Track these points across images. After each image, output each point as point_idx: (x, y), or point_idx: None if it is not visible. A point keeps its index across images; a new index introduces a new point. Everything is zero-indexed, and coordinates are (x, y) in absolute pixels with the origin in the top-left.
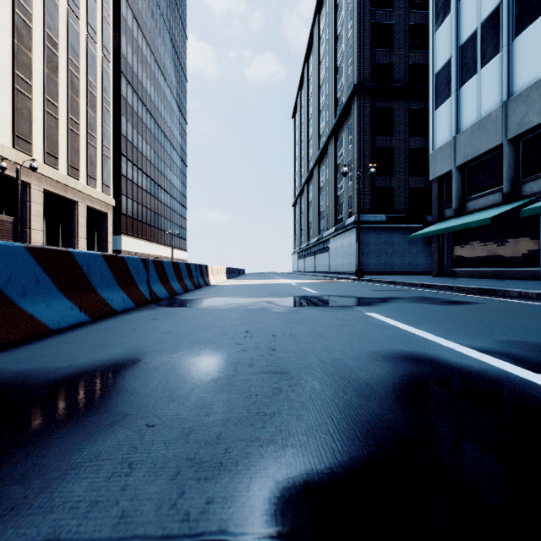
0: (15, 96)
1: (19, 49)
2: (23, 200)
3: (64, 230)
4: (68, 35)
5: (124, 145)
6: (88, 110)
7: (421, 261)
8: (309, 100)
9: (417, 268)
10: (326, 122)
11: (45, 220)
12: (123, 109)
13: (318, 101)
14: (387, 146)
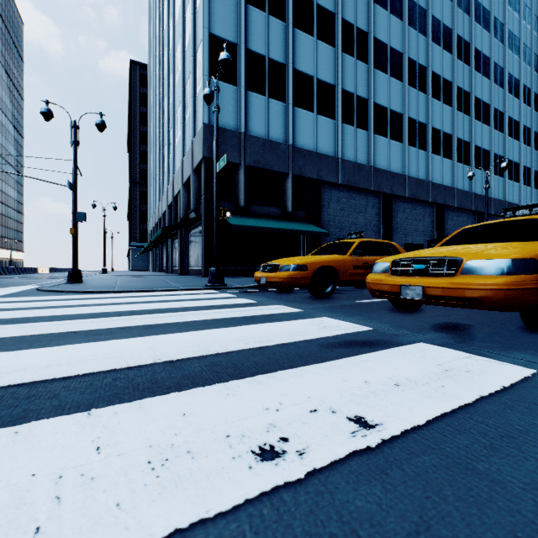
0: None
1: None
2: None
3: None
4: None
5: None
6: None
7: None
8: None
9: None
10: None
11: None
12: None
13: None
14: None
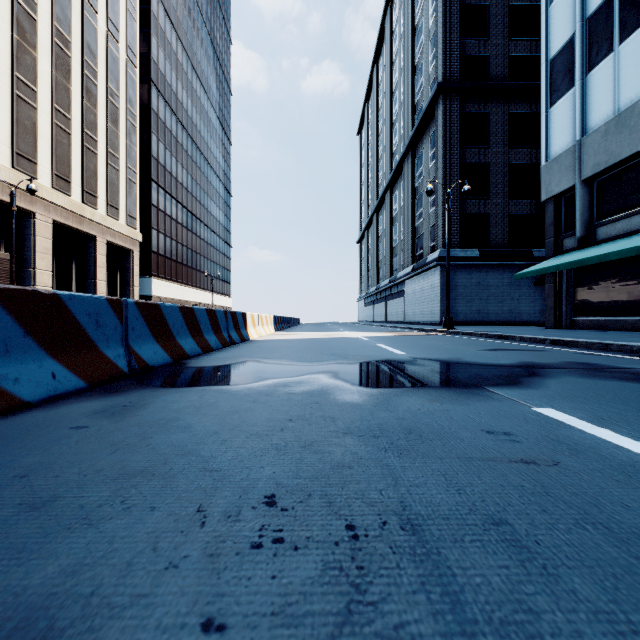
0: (15, 104)
1: (19, 46)
2: (26, 233)
3: (79, 270)
4: (84, 32)
5: (155, 169)
6: (108, 124)
7: (525, 308)
8: (379, 111)
9: (519, 317)
10: (401, 136)
11: (54, 258)
12: (154, 125)
13: (390, 110)
14: (480, 161)
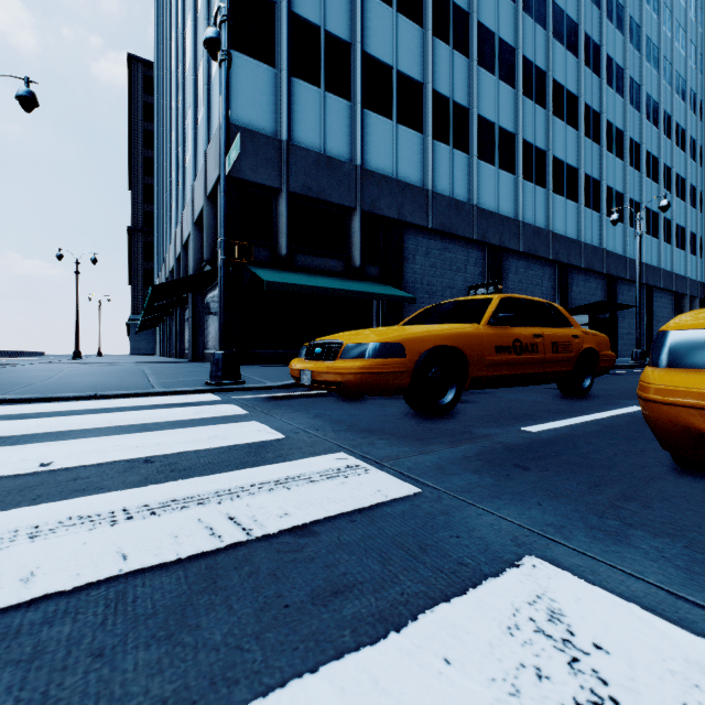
0: None
1: None
2: None
3: None
4: None
5: None
6: None
7: None
8: None
9: None
10: None
11: None
12: None
13: None
14: None
